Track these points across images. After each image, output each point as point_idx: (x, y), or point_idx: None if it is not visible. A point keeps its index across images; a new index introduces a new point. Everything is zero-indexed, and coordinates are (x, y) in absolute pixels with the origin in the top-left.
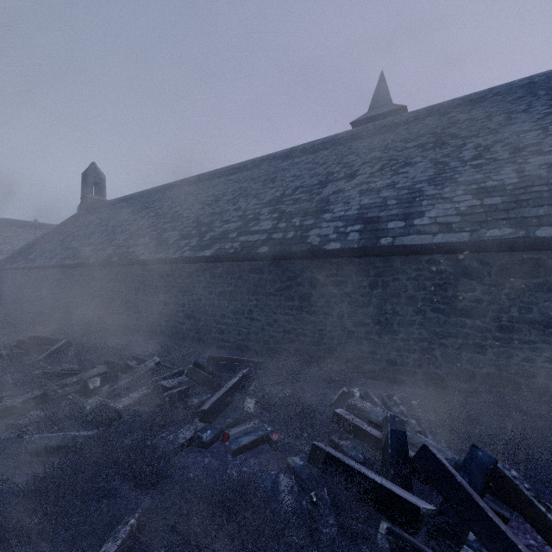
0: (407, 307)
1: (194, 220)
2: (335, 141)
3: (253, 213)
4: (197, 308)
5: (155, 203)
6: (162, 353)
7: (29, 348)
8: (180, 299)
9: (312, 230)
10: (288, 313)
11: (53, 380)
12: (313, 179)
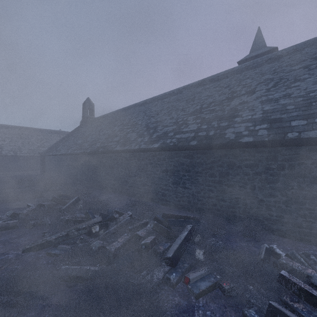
0: (312, 185)
1: (145, 126)
2: (233, 72)
3: (182, 120)
4: (149, 179)
5: (121, 117)
6: (130, 207)
7: (58, 201)
8: (138, 174)
9: (228, 129)
10: (211, 185)
11: (72, 224)
12: (222, 97)
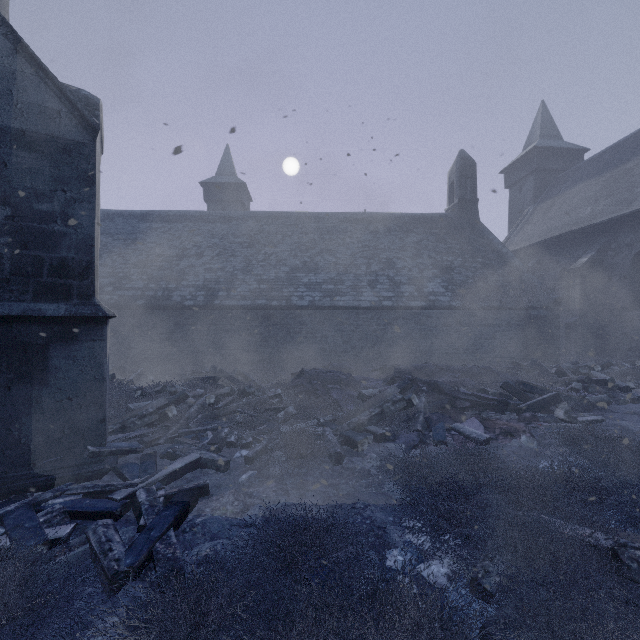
0: (227, 334)
1: None
2: (188, 217)
3: (123, 272)
4: None
5: None
6: None
7: None
8: None
9: (175, 292)
10: (160, 342)
11: None
12: (172, 251)
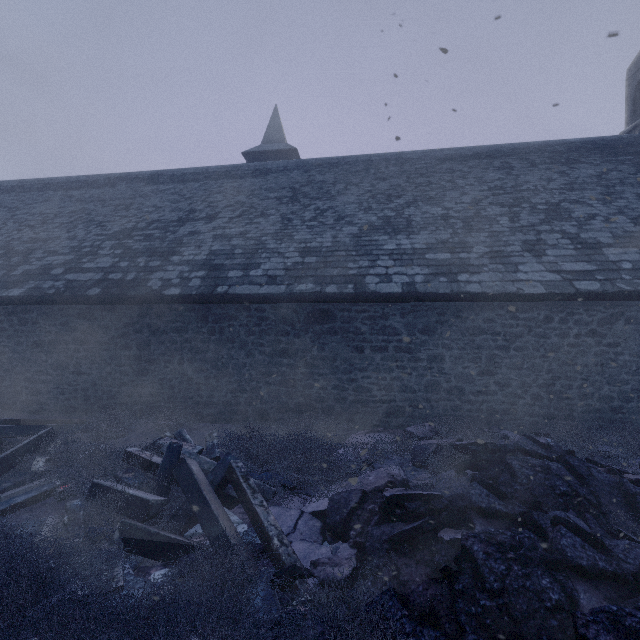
0: (240, 351)
1: (2, 245)
2: (209, 174)
3: (91, 245)
4: None
5: None
6: None
7: None
8: None
9: (156, 273)
10: (125, 364)
11: None
12: (173, 215)
